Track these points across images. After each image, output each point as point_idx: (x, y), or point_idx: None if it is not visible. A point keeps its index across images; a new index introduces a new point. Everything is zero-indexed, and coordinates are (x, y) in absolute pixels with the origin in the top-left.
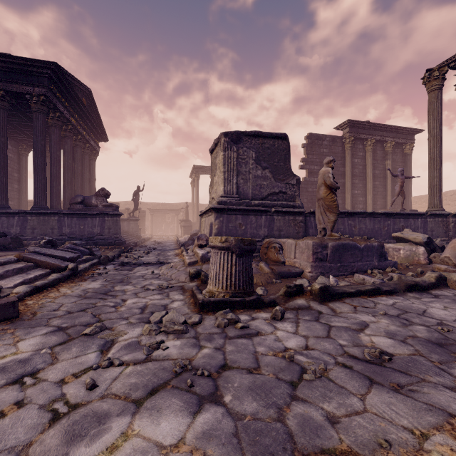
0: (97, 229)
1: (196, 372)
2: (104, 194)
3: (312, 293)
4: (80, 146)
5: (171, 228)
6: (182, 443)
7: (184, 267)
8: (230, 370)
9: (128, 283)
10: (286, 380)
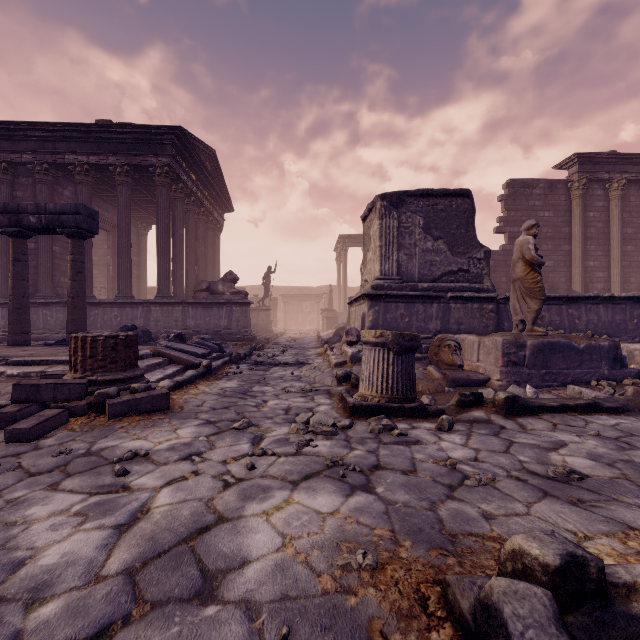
0: (224, 322)
1: (347, 468)
2: (232, 278)
3: (495, 404)
4: (203, 220)
5: (309, 320)
6: (337, 513)
7: (330, 368)
8: (383, 470)
9: (266, 385)
10: (444, 483)
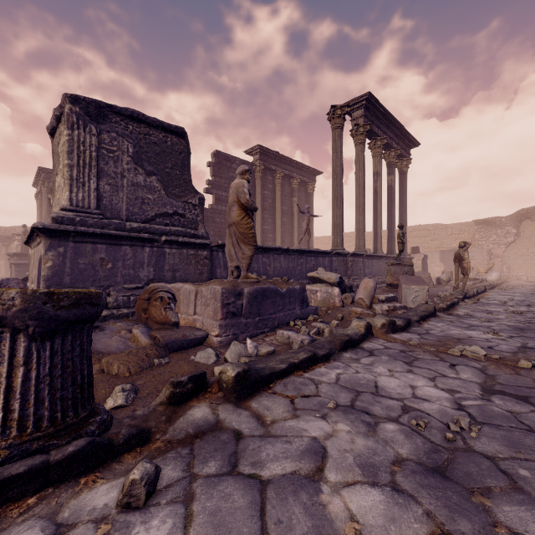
0: None
1: None
2: None
3: (222, 386)
4: None
5: None
6: None
7: None
8: None
9: None
10: None
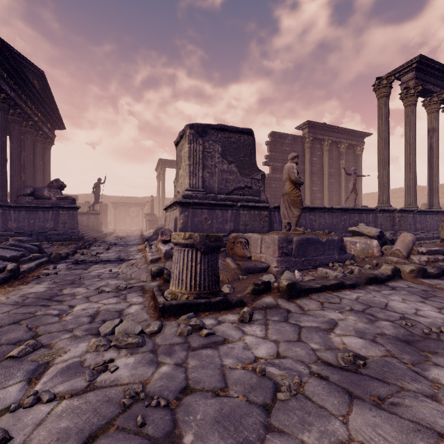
0: (50, 224)
1: (150, 401)
2: (58, 185)
3: (279, 290)
4: (31, 133)
5: (136, 222)
6: None
7: (146, 265)
8: (192, 395)
9: (80, 285)
10: (258, 402)
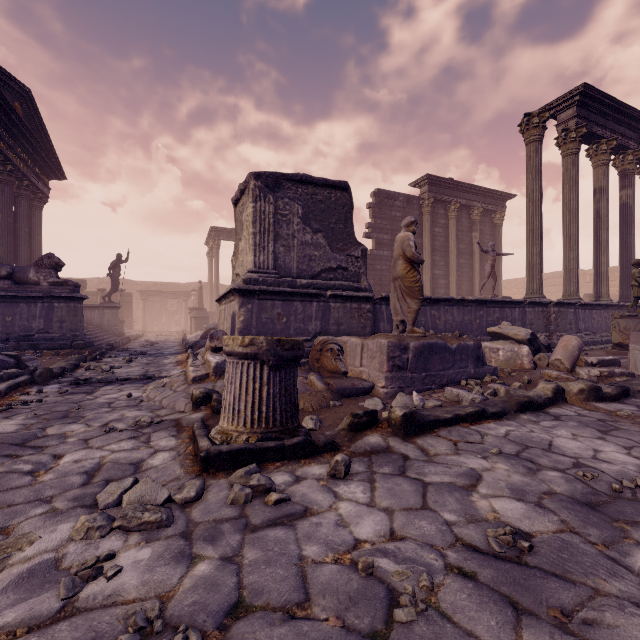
0: (39, 323)
1: (171, 636)
2: (52, 263)
3: (391, 423)
4: (10, 183)
5: (176, 320)
6: None
7: (186, 385)
8: (248, 618)
9: (77, 420)
10: (363, 629)
